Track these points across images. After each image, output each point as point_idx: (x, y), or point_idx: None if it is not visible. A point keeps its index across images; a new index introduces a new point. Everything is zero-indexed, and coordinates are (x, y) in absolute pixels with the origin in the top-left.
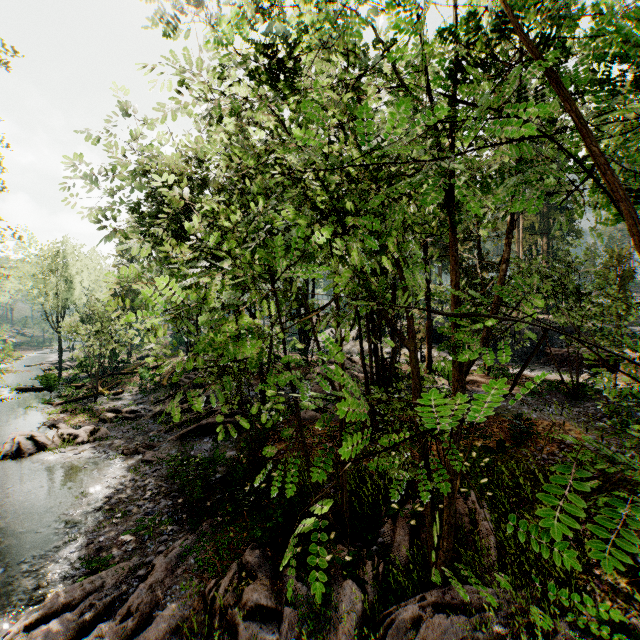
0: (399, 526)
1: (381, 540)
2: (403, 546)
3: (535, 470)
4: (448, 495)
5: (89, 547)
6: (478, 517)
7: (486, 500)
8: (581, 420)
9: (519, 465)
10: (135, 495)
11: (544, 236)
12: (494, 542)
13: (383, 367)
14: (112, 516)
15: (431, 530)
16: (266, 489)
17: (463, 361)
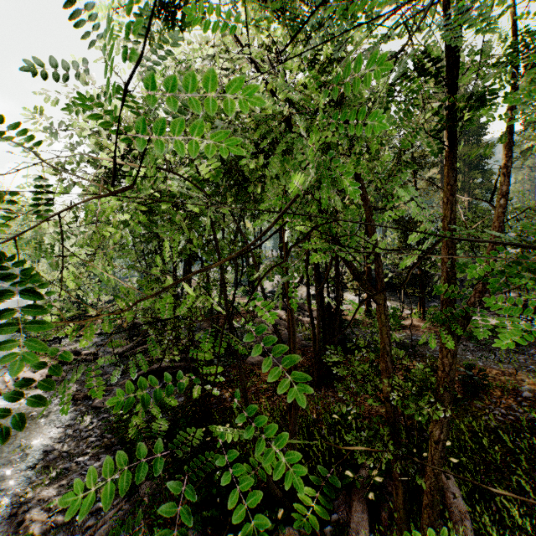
0: (355, 499)
1: (335, 516)
2: (363, 530)
3: (495, 427)
4: (430, 491)
5: (11, 519)
6: (446, 492)
7: (448, 464)
8: (530, 369)
9: (476, 421)
10: (76, 448)
11: (465, 194)
12: (471, 529)
13: (329, 314)
14: (44, 478)
15: (403, 526)
16: (211, 443)
17: (523, 342)
